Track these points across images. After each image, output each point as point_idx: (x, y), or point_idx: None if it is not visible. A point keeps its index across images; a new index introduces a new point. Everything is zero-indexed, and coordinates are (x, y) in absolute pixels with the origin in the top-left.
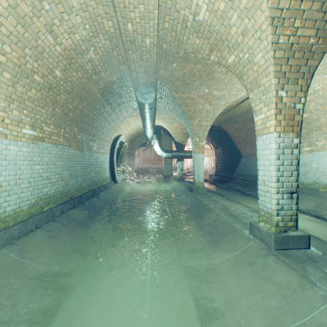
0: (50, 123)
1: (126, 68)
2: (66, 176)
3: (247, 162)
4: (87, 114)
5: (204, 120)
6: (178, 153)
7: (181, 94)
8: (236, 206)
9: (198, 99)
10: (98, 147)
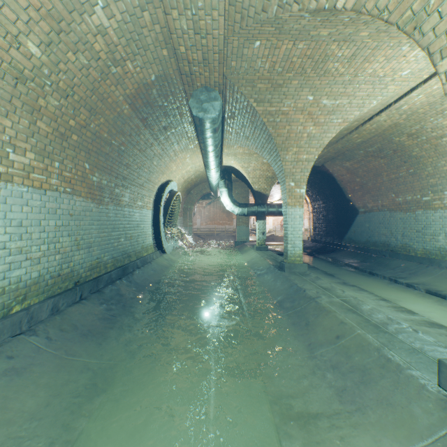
0: (25, 148)
1: (170, 54)
2: (65, 246)
3: (367, 222)
4: (107, 140)
5: (303, 152)
6: (257, 207)
7: (266, 106)
8: (363, 298)
9: (295, 115)
10: (133, 197)
